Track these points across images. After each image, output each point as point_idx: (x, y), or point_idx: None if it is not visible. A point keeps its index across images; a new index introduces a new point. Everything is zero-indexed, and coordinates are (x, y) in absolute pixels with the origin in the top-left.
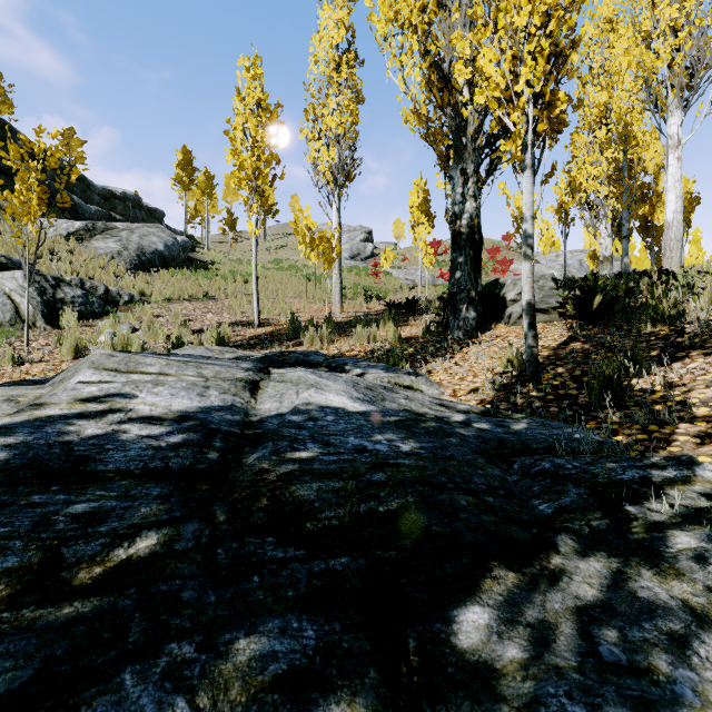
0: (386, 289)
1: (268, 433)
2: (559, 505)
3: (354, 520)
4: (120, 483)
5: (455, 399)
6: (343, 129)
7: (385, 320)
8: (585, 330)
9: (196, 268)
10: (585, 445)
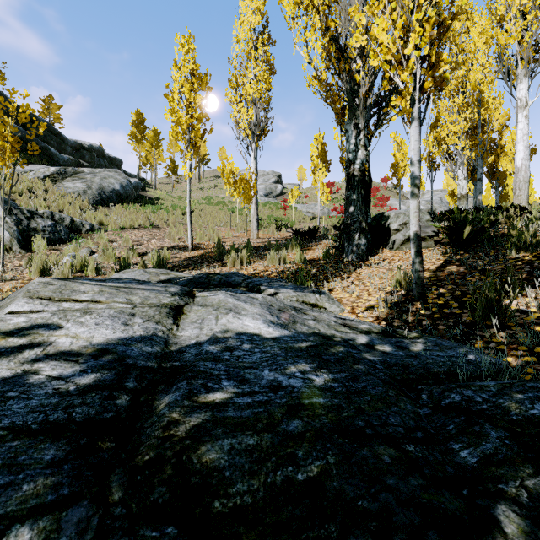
0: (292, 220)
1: (185, 366)
2: (482, 453)
3: (269, 494)
4: (11, 444)
5: (354, 316)
6: (259, 94)
7: (292, 245)
8: (458, 255)
9: (145, 203)
10: (481, 367)
